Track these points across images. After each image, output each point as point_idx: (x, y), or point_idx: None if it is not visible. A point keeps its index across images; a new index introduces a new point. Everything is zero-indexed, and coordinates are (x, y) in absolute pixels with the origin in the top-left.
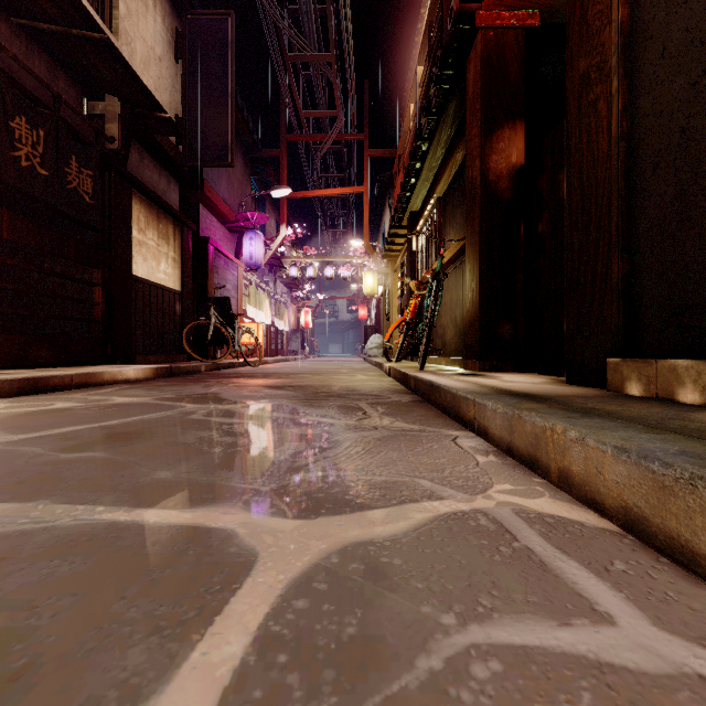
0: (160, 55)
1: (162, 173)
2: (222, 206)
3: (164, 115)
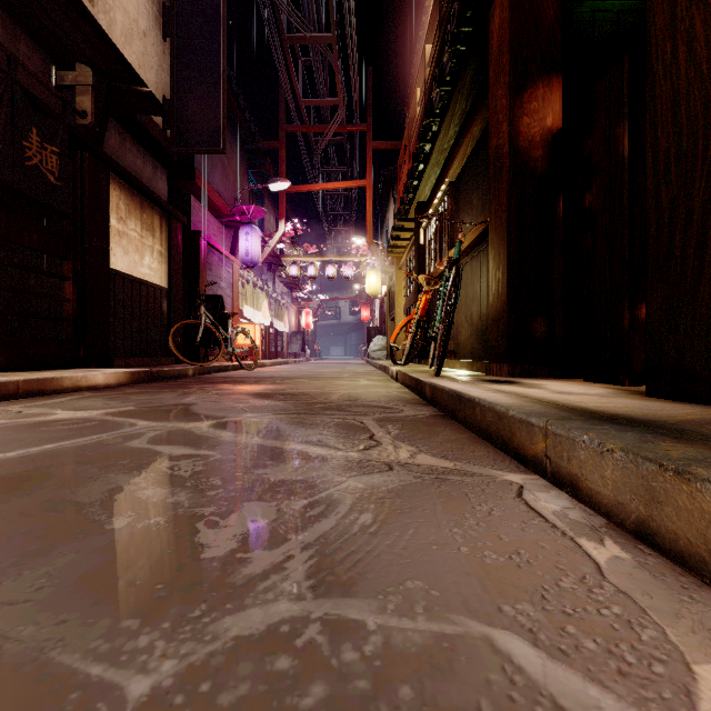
0: (145, 30)
1: (148, 159)
2: (216, 199)
3: (145, 89)
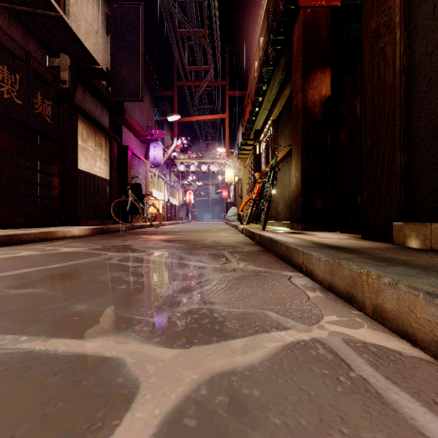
0: (96, 30)
1: (98, 105)
2: (136, 126)
3: (98, 66)
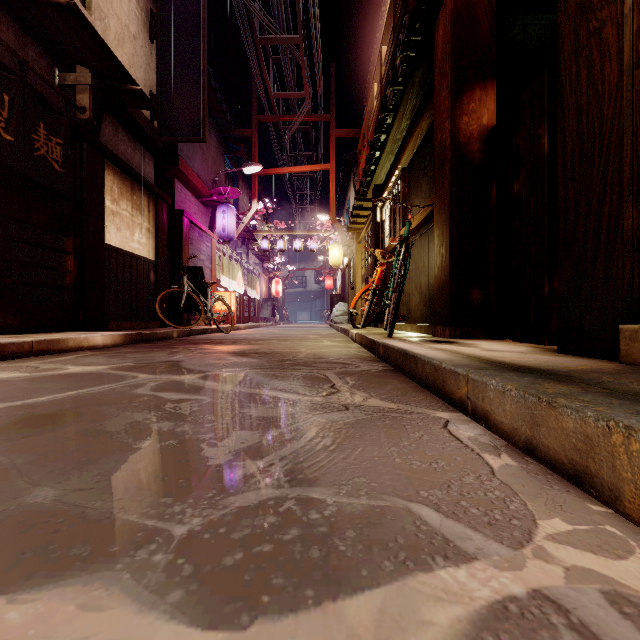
0: (134, 33)
1: (137, 147)
2: (196, 181)
3: (136, 87)
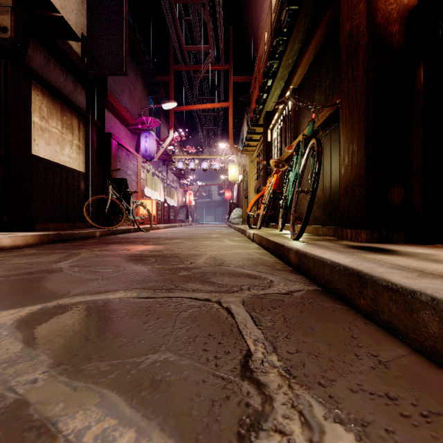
0: None
1: (69, 78)
2: (124, 113)
3: (57, 14)
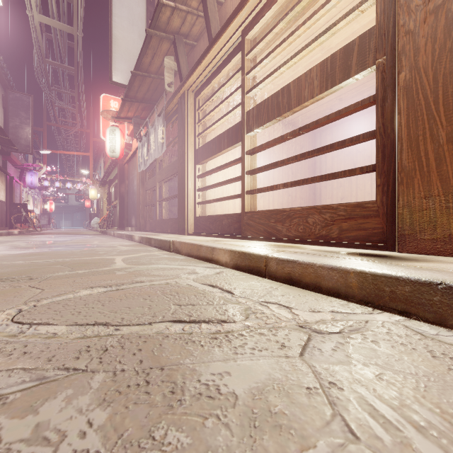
0: None
1: None
2: (15, 159)
3: (15, 147)
